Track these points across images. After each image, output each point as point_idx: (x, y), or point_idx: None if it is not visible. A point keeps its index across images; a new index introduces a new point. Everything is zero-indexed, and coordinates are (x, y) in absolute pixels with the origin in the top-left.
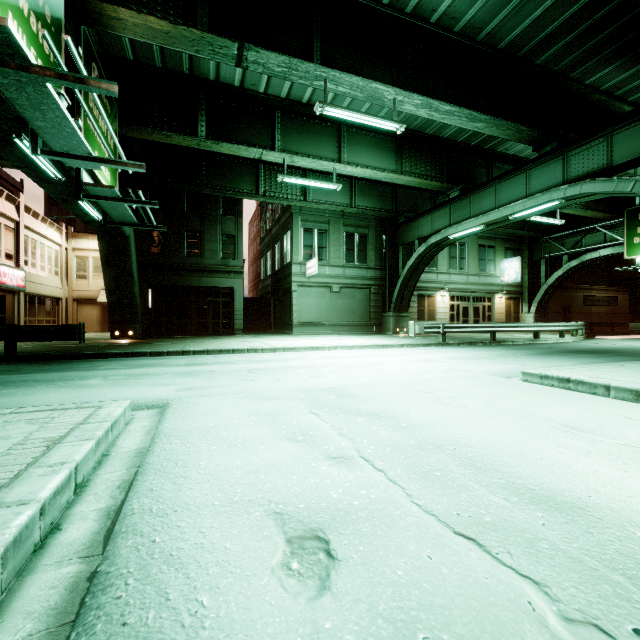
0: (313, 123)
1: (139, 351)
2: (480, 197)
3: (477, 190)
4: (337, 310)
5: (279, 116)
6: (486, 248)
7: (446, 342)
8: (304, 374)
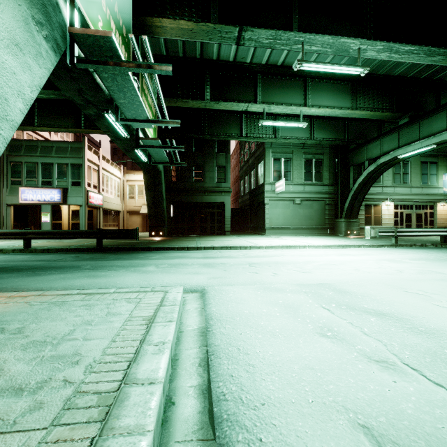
0: (285, 79)
1: (170, 246)
2: (430, 121)
3: (427, 115)
4: (299, 217)
5: (260, 78)
6: (428, 164)
7: (399, 244)
8: (293, 269)
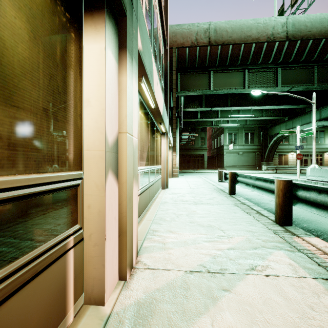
0: None
1: (187, 172)
2: (295, 121)
3: (294, 118)
4: (241, 161)
5: None
6: (318, 132)
7: (277, 172)
8: None
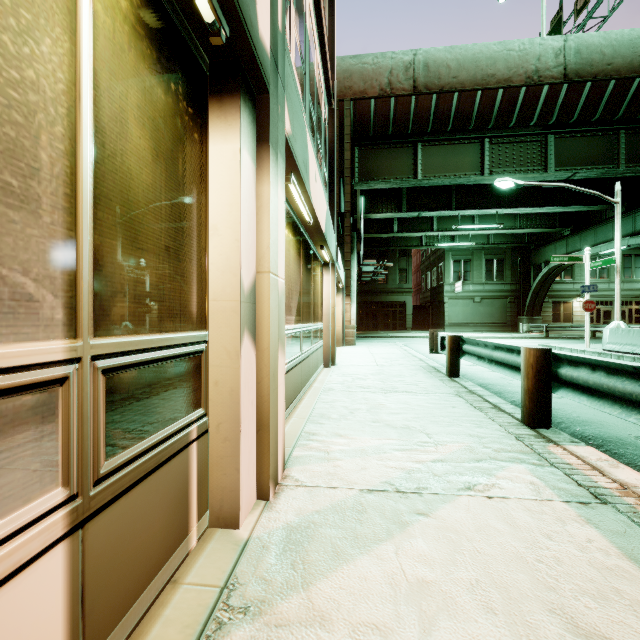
0: None
1: (373, 336)
2: (585, 236)
3: (583, 231)
4: (479, 315)
5: None
6: (633, 257)
7: (548, 337)
8: None
